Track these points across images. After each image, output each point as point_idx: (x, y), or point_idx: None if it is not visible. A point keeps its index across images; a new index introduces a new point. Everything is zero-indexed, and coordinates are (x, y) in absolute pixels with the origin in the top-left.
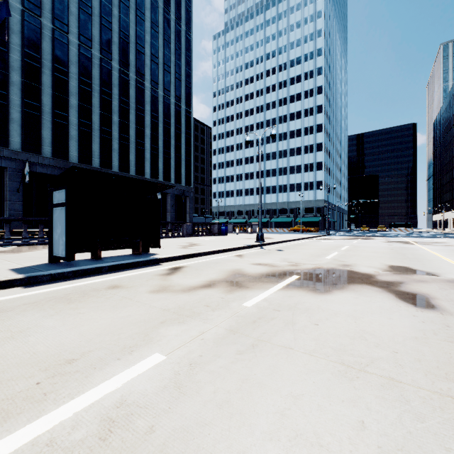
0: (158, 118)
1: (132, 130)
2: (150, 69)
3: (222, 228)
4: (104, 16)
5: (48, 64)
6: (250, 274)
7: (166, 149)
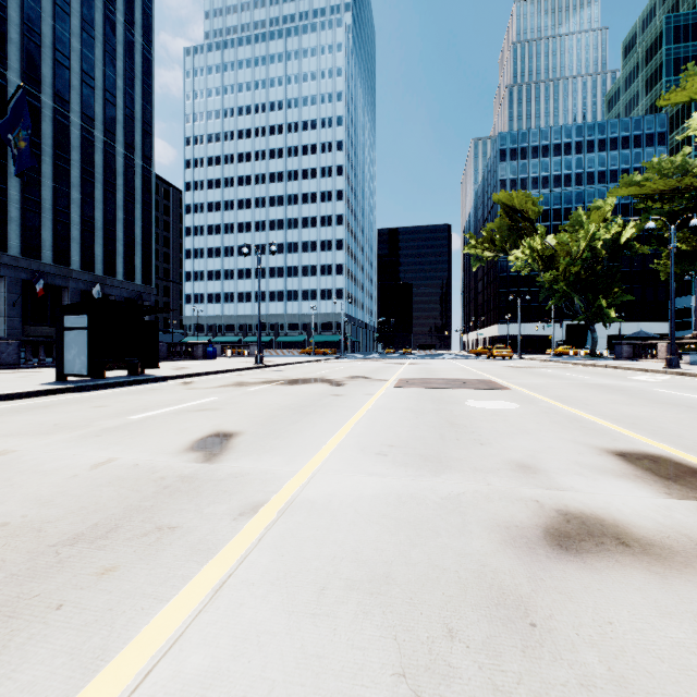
0: (95, 174)
1: (46, 189)
2: (81, 94)
3: (209, 349)
4: None
5: None
6: (250, 382)
7: (109, 225)
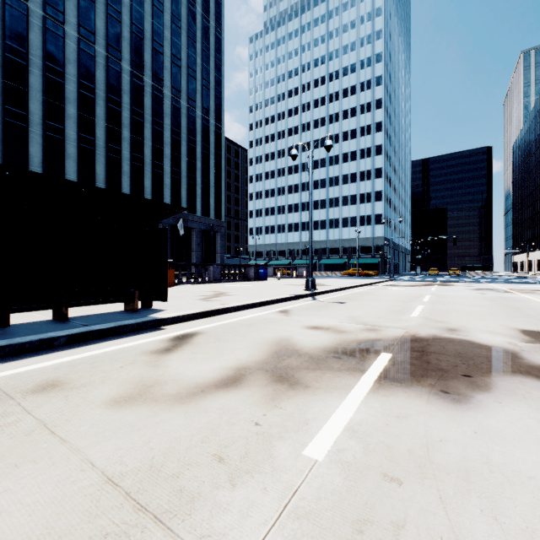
0: (181, 134)
1: (147, 148)
2: (171, 73)
3: (260, 271)
4: (111, 4)
5: (37, 61)
6: (305, 351)
7: (190, 173)
